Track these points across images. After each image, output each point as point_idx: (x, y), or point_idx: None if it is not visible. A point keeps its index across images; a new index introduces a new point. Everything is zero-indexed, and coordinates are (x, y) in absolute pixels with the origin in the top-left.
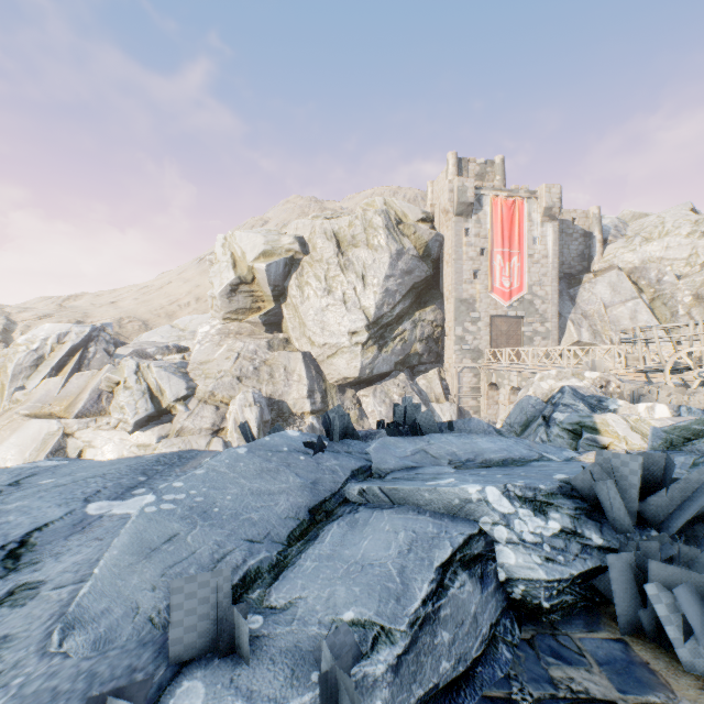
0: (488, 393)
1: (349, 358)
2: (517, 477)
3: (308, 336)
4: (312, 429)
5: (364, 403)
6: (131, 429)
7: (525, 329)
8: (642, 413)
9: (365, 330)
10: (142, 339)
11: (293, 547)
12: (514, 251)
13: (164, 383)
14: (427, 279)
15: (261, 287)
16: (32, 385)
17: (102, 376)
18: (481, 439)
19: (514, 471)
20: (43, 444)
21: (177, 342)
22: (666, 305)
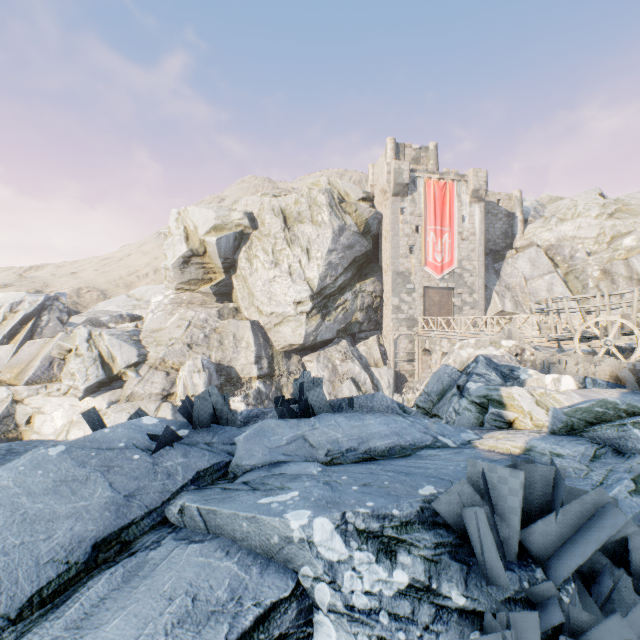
0: (422, 358)
1: (294, 326)
2: (373, 493)
3: (256, 305)
4: (259, 393)
5: (308, 368)
6: (81, 395)
7: (455, 299)
8: (549, 385)
9: (309, 300)
10: (98, 308)
11: (20, 623)
12: (445, 228)
13: (115, 350)
14: (367, 254)
15: (212, 259)
16: None
17: (55, 344)
18: (374, 420)
19: (379, 477)
20: None
21: (132, 311)
22: (578, 278)
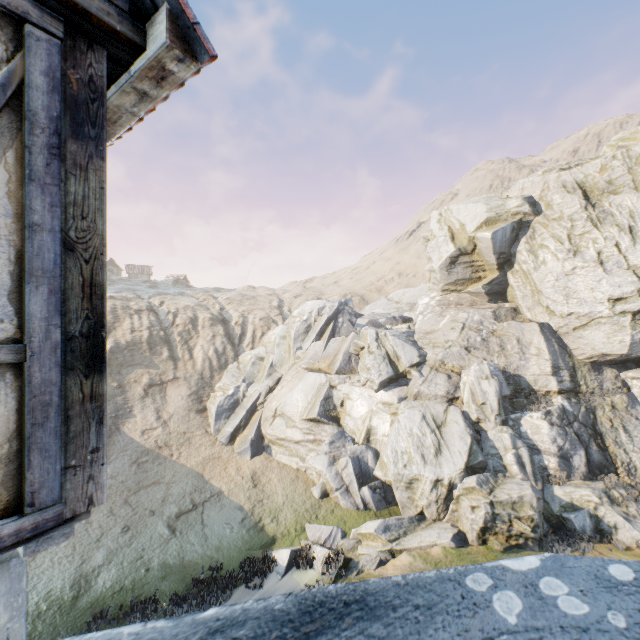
0: None
1: (608, 330)
2: None
3: (545, 304)
4: (563, 412)
5: (635, 387)
6: (376, 388)
7: None
8: None
9: (637, 295)
10: (366, 311)
11: None
12: None
13: (399, 350)
14: None
15: (482, 256)
16: (306, 346)
17: (349, 342)
18: None
19: None
20: (318, 392)
21: (396, 313)
22: None
